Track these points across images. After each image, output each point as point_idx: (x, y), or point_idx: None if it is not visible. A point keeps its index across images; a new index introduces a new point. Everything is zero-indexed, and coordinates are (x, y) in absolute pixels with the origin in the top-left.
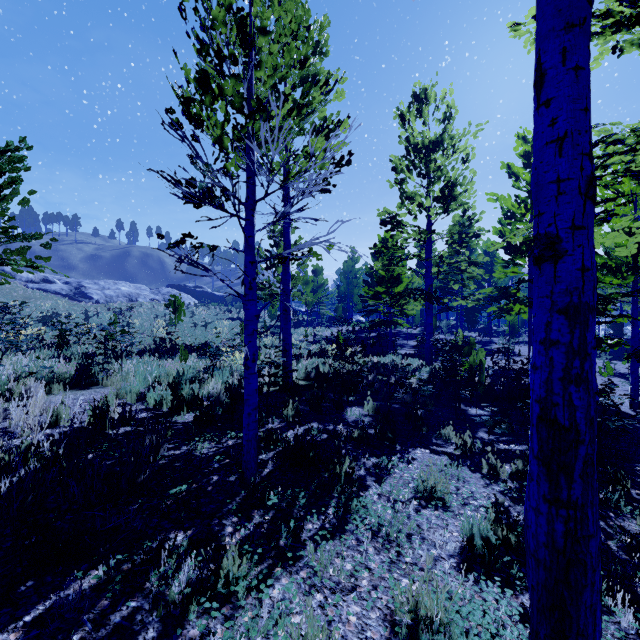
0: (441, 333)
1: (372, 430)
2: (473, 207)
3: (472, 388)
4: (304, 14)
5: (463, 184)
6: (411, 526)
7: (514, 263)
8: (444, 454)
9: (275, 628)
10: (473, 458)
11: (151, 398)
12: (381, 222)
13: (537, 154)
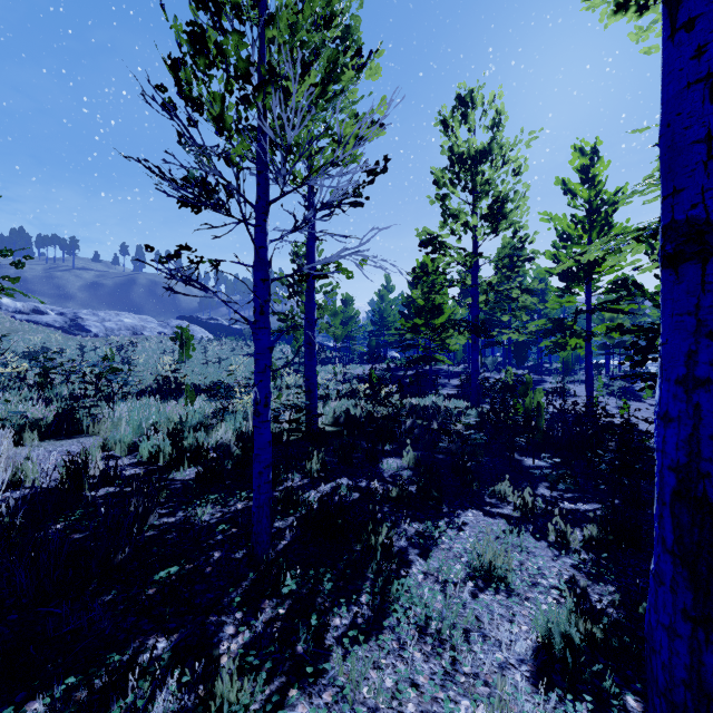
0: (486, 371)
1: (413, 487)
2: (525, 227)
3: (528, 435)
4: None
5: (515, 200)
6: (468, 619)
7: (570, 291)
8: (501, 517)
9: None
10: (535, 521)
11: (145, 450)
12: (421, 243)
13: (671, 103)
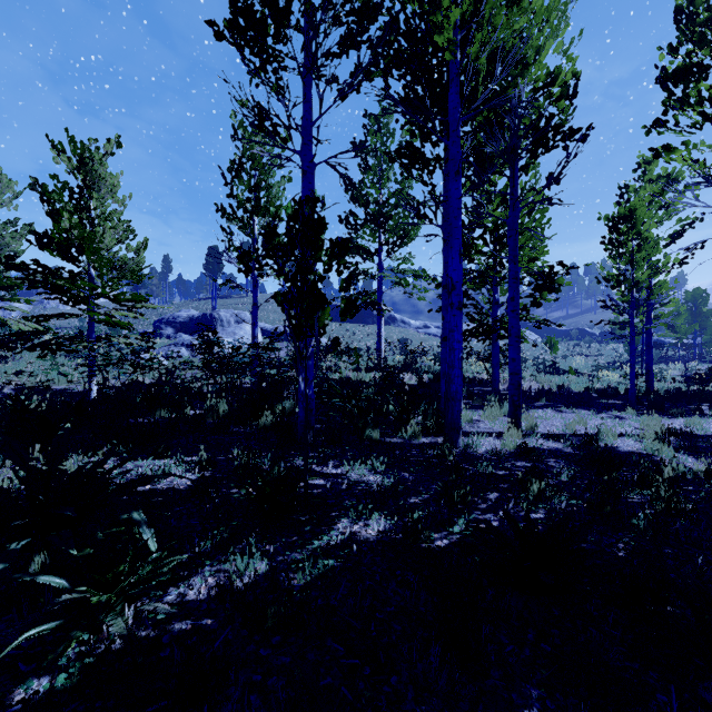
0: None
1: (710, 412)
2: None
3: None
4: (656, 251)
5: None
6: (704, 422)
7: None
8: None
9: (645, 417)
10: None
11: (572, 386)
12: None
13: None
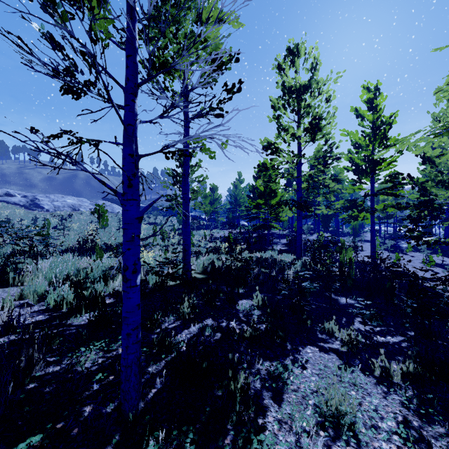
0: (303, 234)
1: (262, 325)
2: (333, 138)
3: (343, 281)
4: None
5: (327, 118)
6: None
7: (360, 182)
8: (332, 352)
9: None
10: (360, 356)
11: (51, 299)
12: (263, 147)
13: None
